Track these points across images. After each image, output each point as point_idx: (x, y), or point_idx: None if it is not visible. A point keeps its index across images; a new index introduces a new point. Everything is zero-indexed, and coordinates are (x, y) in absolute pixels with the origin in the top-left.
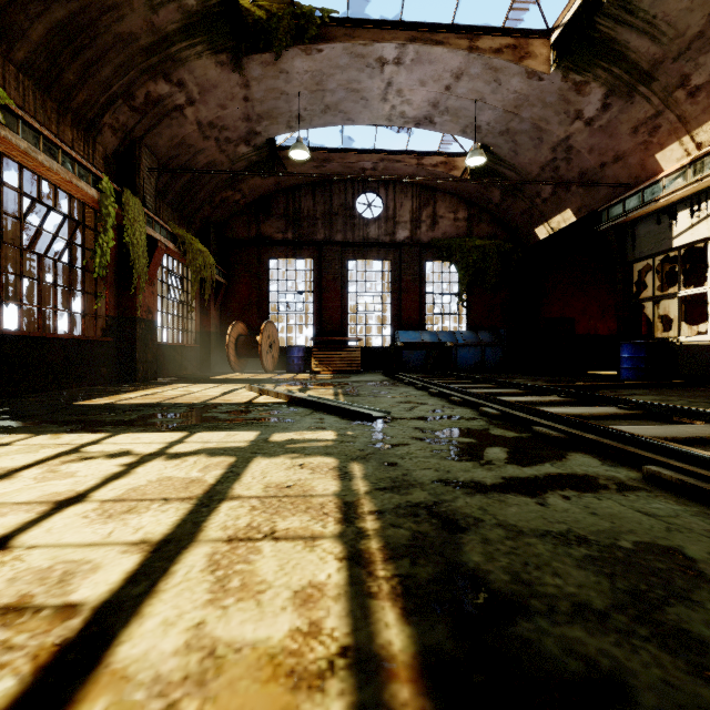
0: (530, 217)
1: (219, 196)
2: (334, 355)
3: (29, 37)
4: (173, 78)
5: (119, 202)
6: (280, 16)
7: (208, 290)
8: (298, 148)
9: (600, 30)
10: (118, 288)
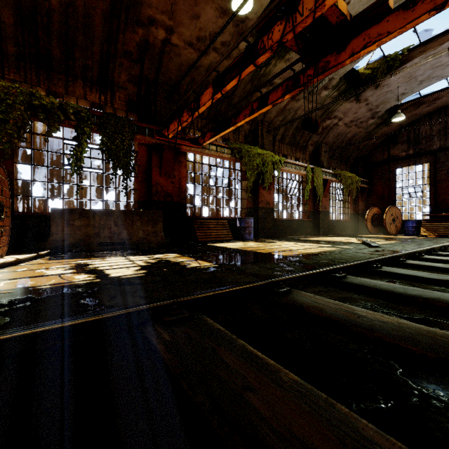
0: None
1: (361, 145)
2: (439, 225)
3: (288, 135)
4: (331, 117)
5: (312, 171)
6: (378, 67)
7: (354, 194)
8: (396, 117)
9: None
10: (313, 200)
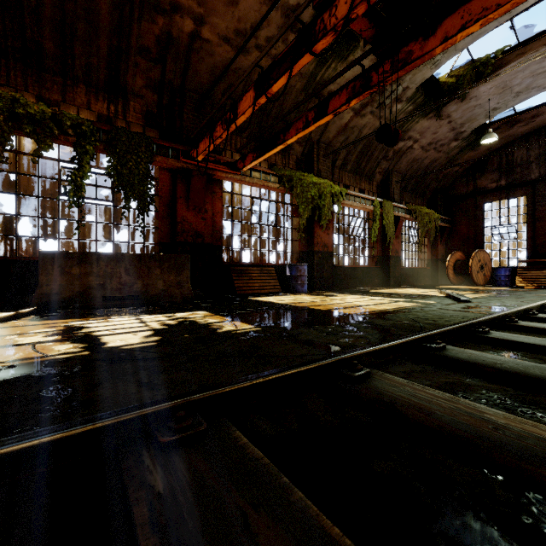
0: None
1: (441, 174)
2: (539, 274)
3: (351, 161)
4: (405, 138)
5: (381, 206)
6: (464, 74)
7: (432, 235)
8: (486, 138)
9: None
10: (382, 243)
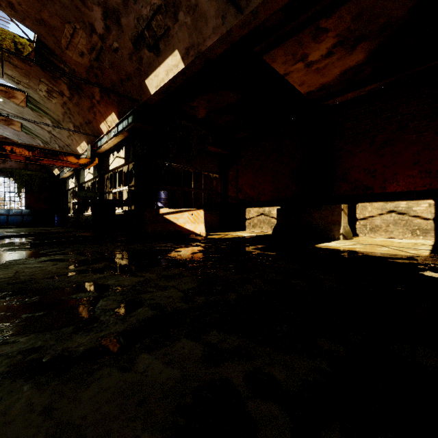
0: (50, 167)
1: None
2: None
3: None
4: None
5: None
6: None
7: None
8: None
9: (27, 129)
10: None
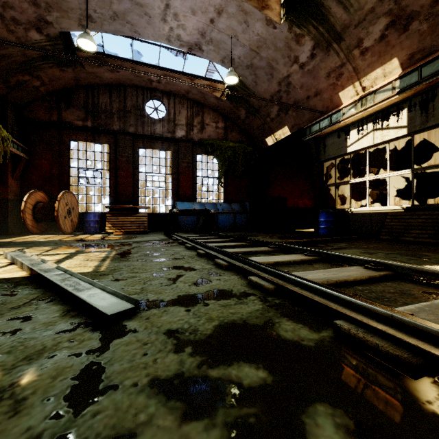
0: (263, 131)
1: (14, 78)
2: (125, 219)
3: None
4: None
5: None
6: None
7: None
8: (85, 37)
9: None
10: None
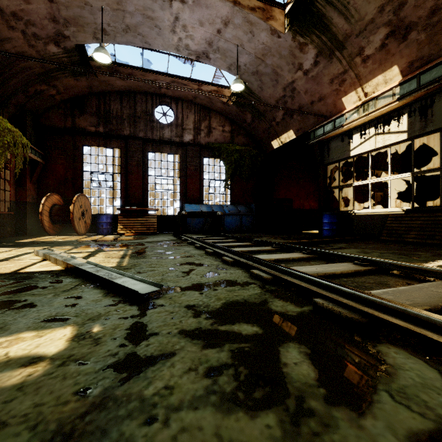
0: (269, 134)
1: (33, 88)
2: (136, 221)
3: None
4: None
5: None
6: None
7: (18, 165)
8: (101, 51)
9: (317, 6)
10: None
